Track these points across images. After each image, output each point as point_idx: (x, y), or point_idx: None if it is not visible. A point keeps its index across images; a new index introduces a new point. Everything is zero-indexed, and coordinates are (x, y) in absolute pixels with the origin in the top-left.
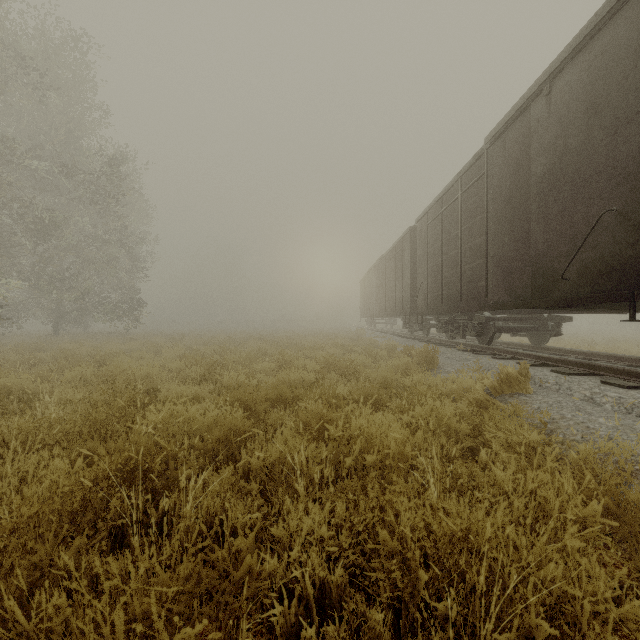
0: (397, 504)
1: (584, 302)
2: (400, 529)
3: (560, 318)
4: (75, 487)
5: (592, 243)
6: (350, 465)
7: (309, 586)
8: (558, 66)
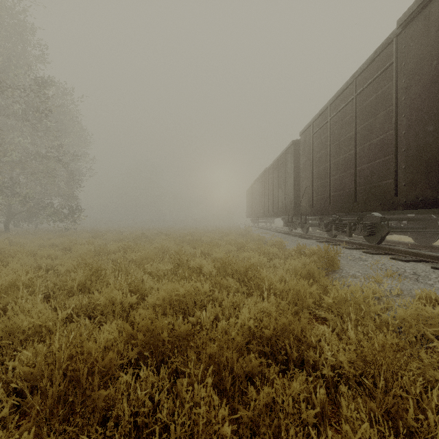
0: None
1: None
2: None
3: None
4: None
5: None
6: None
7: None
8: None
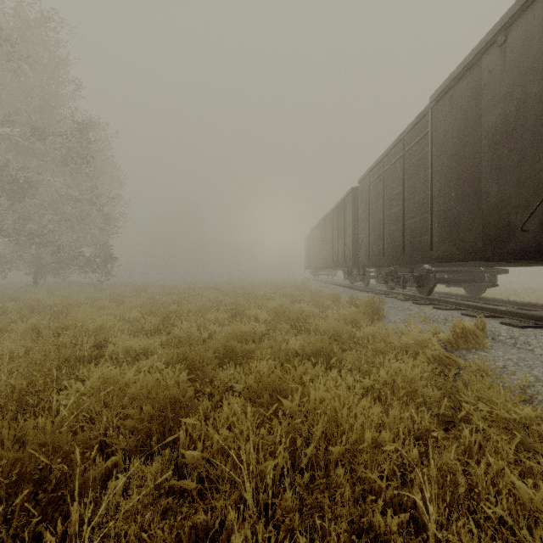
0: None
1: None
2: None
3: (496, 270)
4: None
5: None
6: (310, 454)
7: None
8: (517, 11)
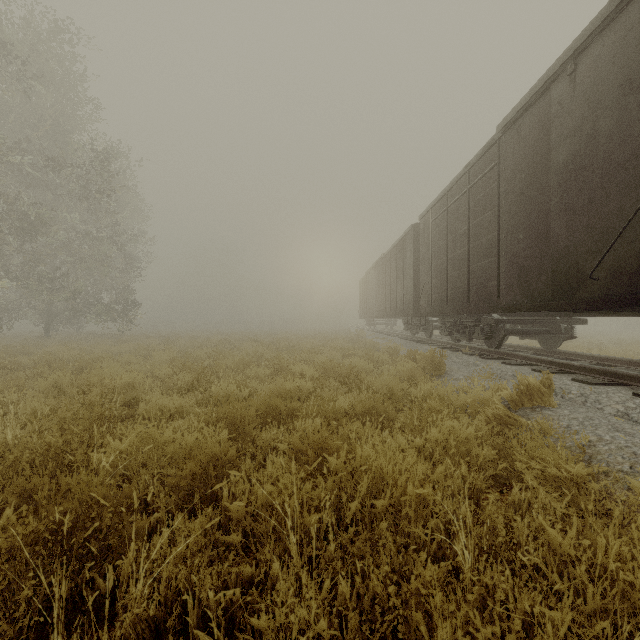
0: (427, 598)
1: (619, 305)
2: None
3: (574, 320)
4: None
5: (628, 238)
6: (355, 510)
7: None
8: (586, 39)
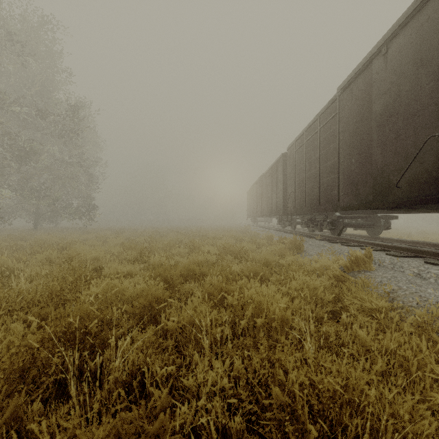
0: (285, 362)
1: (414, 204)
2: (289, 385)
3: (390, 217)
4: (23, 348)
5: (419, 160)
6: (244, 326)
7: (213, 432)
8: (393, 32)
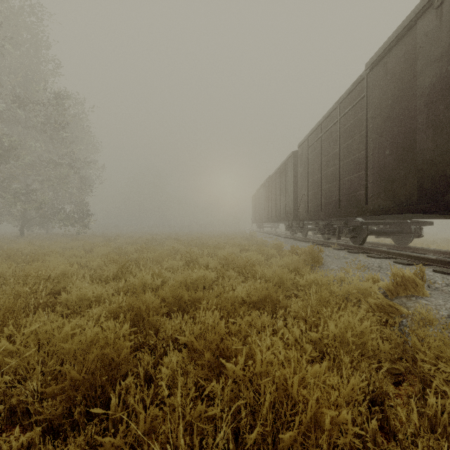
0: None
1: None
2: None
3: (422, 223)
4: None
5: None
6: (256, 435)
7: None
8: None
